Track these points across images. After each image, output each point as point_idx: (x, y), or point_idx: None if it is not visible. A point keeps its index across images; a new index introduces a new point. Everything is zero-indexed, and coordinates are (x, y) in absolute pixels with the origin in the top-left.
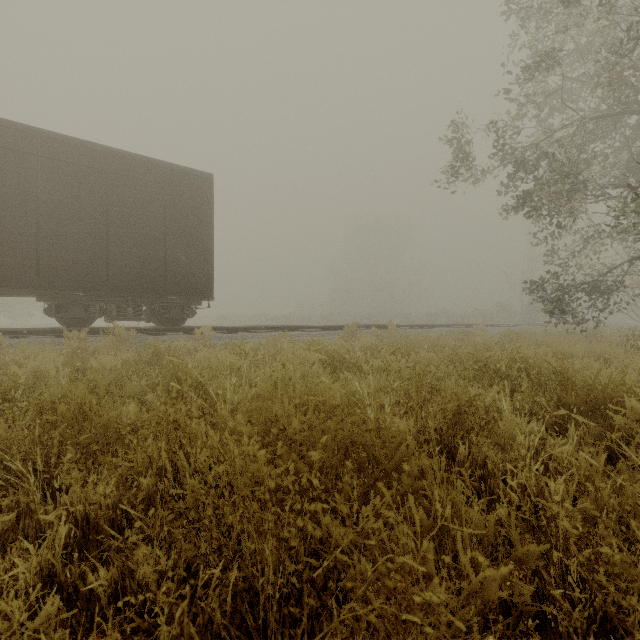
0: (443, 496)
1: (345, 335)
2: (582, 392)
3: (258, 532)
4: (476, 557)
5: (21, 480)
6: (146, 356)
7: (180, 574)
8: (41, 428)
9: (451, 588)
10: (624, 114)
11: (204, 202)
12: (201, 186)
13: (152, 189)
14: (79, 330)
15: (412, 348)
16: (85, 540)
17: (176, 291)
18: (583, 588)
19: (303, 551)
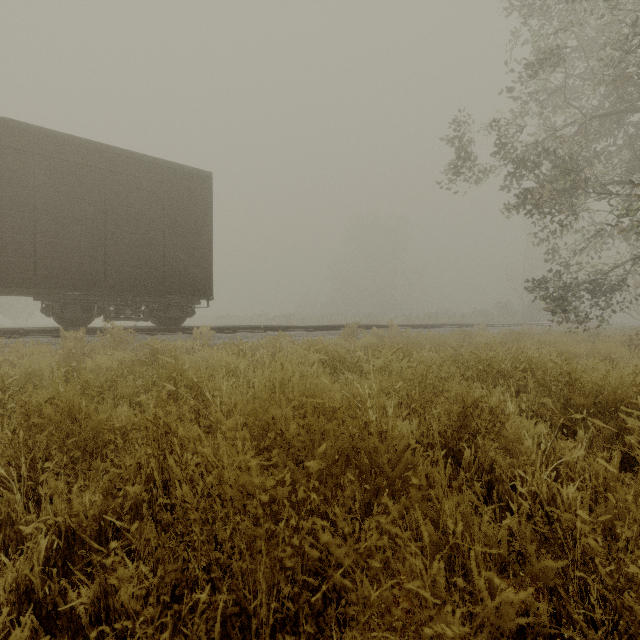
0: (452, 507)
1: (345, 335)
2: (591, 393)
3: (250, 549)
4: (490, 577)
5: (6, 486)
6: (144, 356)
7: (167, 592)
8: (27, 431)
9: (464, 613)
10: (627, 112)
11: (203, 201)
12: (200, 185)
13: (151, 187)
14: (77, 330)
15: (413, 348)
16: (70, 551)
17: (175, 290)
18: (603, 606)
19: (300, 568)
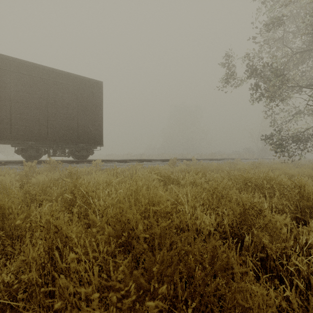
0: (259, 300)
1: (170, 164)
2: None
3: None
4: None
5: None
6: (65, 175)
7: None
8: None
9: None
10: None
11: (98, 96)
12: (96, 87)
13: (71, 89)
14: (33, 161)
15: (206, 171)
16: None
17: (83, 141)
18: None
19: None
